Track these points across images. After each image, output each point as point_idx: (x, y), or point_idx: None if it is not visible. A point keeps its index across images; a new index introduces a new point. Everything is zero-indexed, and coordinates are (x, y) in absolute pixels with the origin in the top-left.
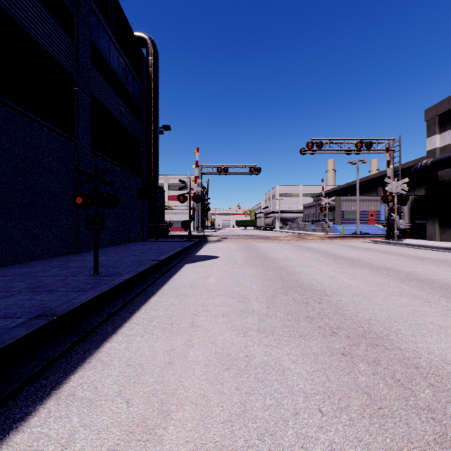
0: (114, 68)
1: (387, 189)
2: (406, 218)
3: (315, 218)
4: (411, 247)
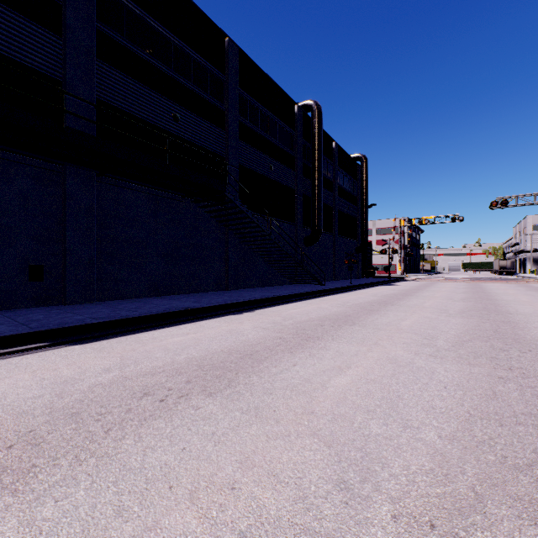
0: (345, 188)
1: None
2: None
3: None
4: None
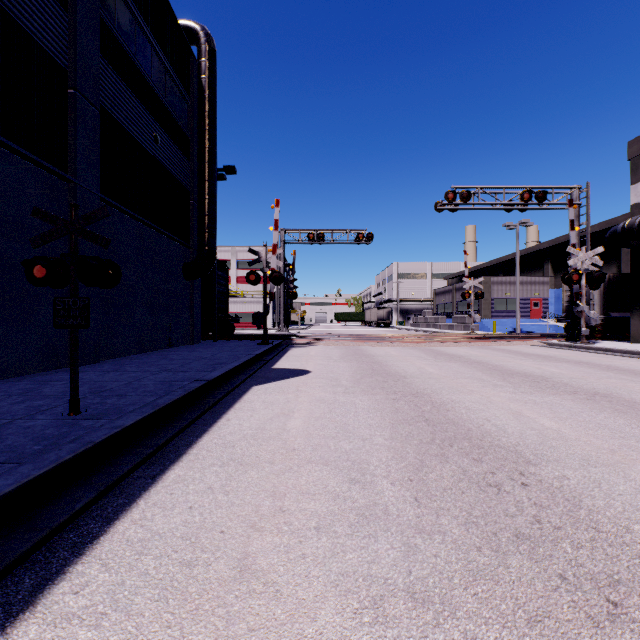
0: (143, 69)
1: (570, 264)
2: (596, 308)
3: (451, 310)
4: (612, 354)
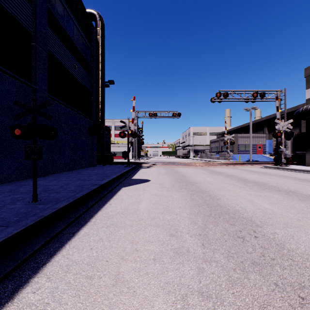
0: (69, 33)
1: (276, 128)
2: (289, 149)
3: (218, 150)
4: (297, 172)
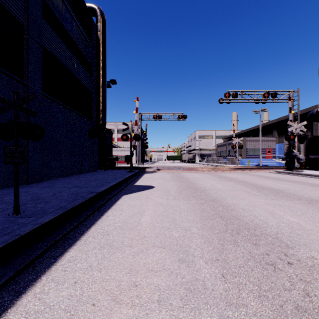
0: (66, 27)
1: (289, 130)
2: (302, 153)
3: (226, 154)
4: (312, 177)
